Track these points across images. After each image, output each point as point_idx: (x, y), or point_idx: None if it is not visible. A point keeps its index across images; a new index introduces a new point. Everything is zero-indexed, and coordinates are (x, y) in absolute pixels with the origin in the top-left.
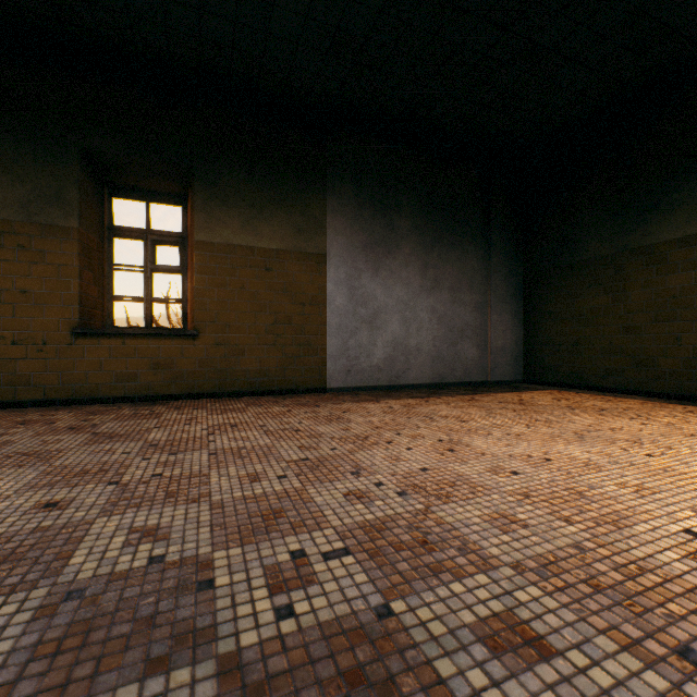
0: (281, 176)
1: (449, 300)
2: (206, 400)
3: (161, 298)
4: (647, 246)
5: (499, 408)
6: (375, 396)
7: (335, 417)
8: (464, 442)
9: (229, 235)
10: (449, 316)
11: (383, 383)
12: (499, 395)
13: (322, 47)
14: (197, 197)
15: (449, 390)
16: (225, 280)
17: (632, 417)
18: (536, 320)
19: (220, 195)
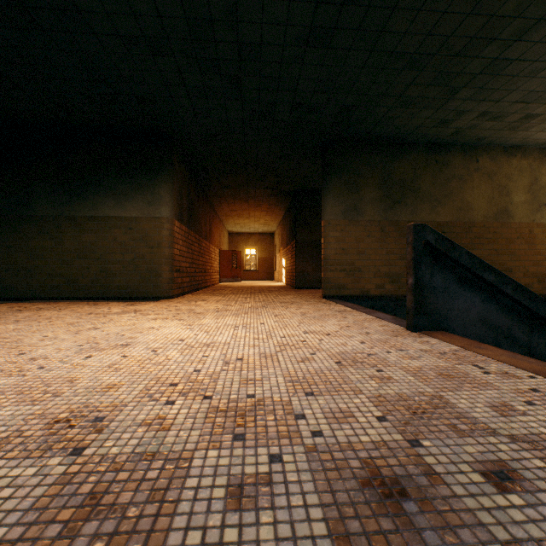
0: None
1: None
2: None
3: None
4: (75, 216)
5: None
6: None
7: None
8: None
9: None
10: None
11: None
12: None
13: None
14: None
15: None
16: None
17: (57, 310)
18: None
19: None
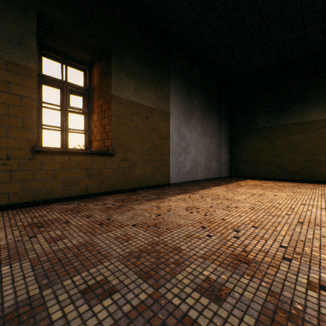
0: (152, 67)
1: (209, 140)
2: (120, 194)
3: (75, 129)
4: (284, 124)
5: (263, 188)
6: (199, 186)
7: (224, 198)
8: (311, 204)
9: (129, 95)
10: (209, 148)
11: (189, 180)
12: (242, 183)
13: (195, 3)
14: (113, 67)
15: (216, 181)
16: (127, 121)
17: (310, 188)
18: (235, 151)
19: (125, 69)
